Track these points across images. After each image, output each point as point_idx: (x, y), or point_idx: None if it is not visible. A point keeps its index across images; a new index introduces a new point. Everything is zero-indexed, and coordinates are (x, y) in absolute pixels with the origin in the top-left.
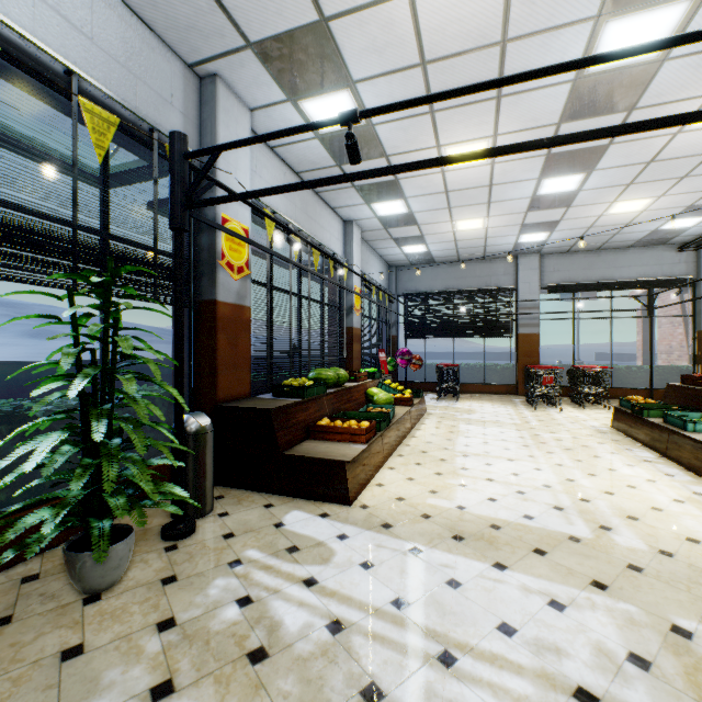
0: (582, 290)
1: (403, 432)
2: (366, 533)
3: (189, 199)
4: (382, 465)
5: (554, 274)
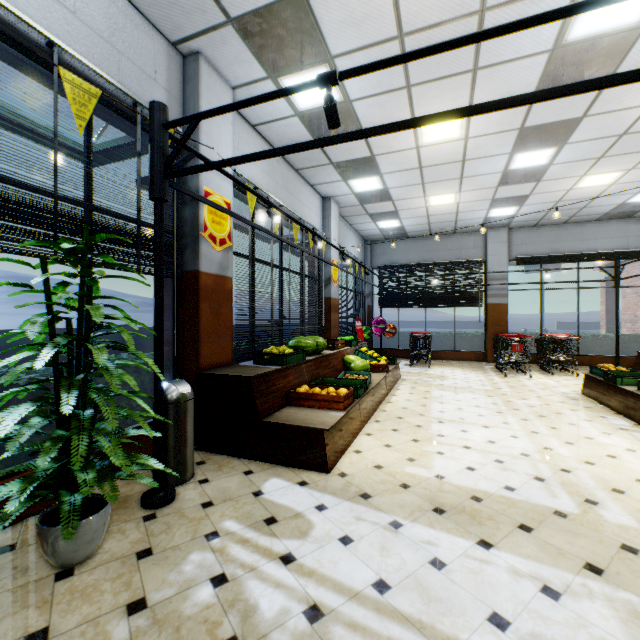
0: (550, 261)
1: (379, 398)
2: (345, 504)
3: (168, 168)
4: (359, 431)
5: (522, 247)
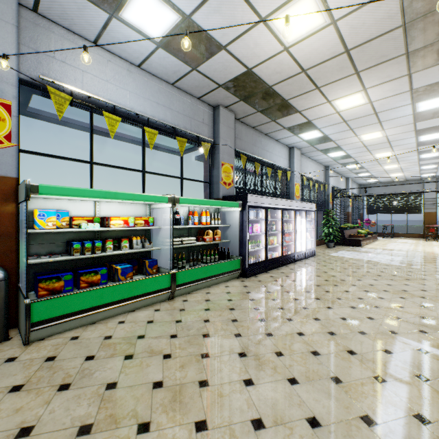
0: None
1: (370, 241)
2: (366, 248)
3: (335, 196)
4: (366, 245)
5: None
